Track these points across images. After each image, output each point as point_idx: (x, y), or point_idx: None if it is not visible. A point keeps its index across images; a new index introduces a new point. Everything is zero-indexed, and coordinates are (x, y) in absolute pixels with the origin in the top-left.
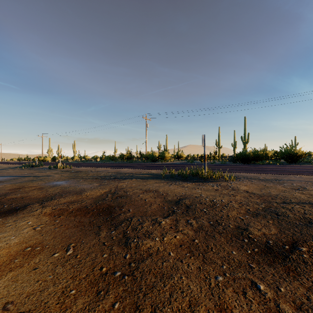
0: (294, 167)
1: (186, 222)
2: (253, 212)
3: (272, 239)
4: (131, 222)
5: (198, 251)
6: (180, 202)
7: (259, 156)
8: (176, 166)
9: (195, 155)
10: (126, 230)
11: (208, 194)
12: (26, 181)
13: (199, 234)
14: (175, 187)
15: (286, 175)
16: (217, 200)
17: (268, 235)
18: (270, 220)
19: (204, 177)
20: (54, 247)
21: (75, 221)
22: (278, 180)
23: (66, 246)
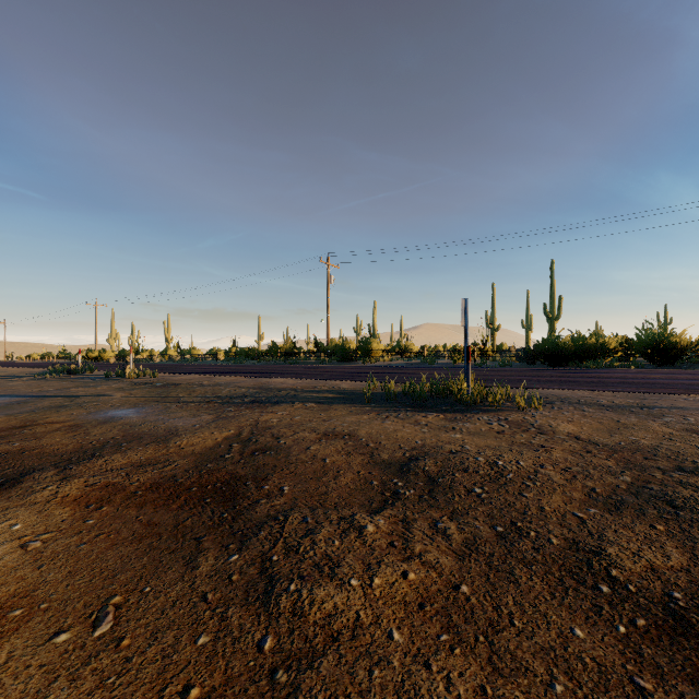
0: (674, 376)
1: (432, 526)
2: (605, 497)
3: (680, 587)
4: (284, 526)
5: (474, 626)
6: (413, 466)
7: (589, 350)
8: (397, 371)
9: (440, 347)
10: (269, 551)
11: (480, 446)
12: (46, 408)
13: (470, 568)
14: (398, 424)
15: (662, 396)
16: (507, 463)
17: (664, 572)
18: (657, 523)
19: (466, 401)
20: (63, 609)
21: (137, 521)
22: (646, 408)
23: (98, 604)
